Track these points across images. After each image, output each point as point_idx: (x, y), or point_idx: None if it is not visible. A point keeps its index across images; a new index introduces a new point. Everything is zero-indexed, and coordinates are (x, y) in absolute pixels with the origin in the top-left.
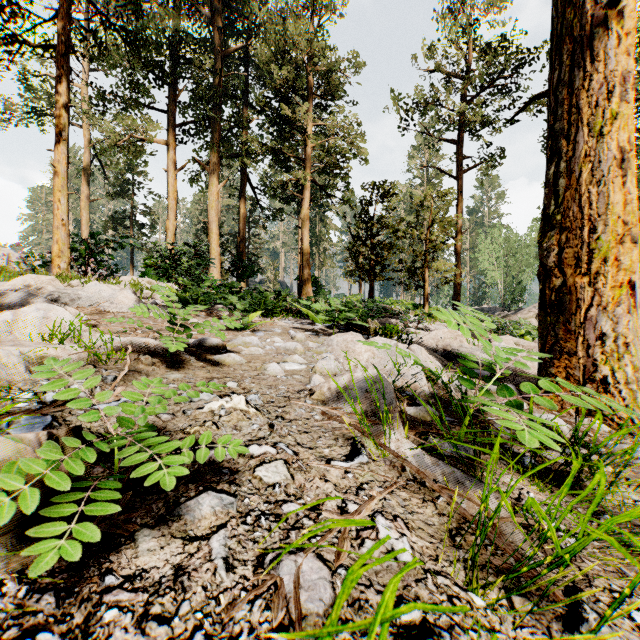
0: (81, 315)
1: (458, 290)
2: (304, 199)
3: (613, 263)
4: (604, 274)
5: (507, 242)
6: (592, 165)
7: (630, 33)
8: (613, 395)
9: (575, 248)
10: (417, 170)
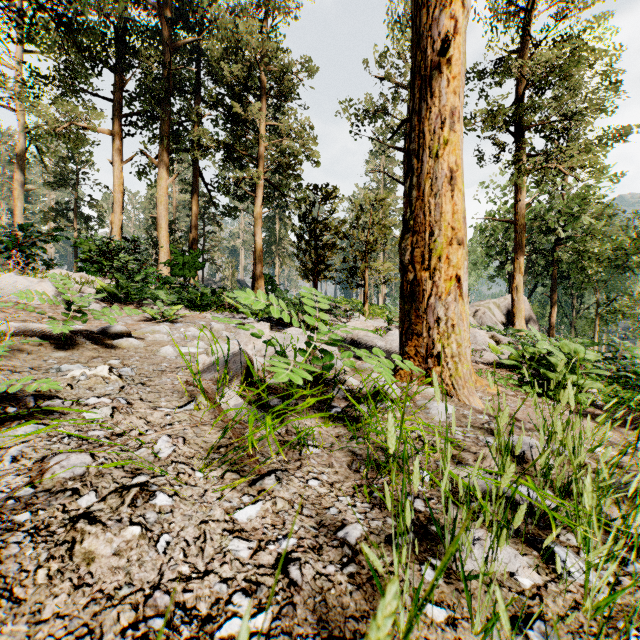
0: None
1: None
2: (257, 198)
3: (446, 261)
4: (440, 269)
5: None
6: (432, 181)
7: (457, 77)
8: (444, 367)
9: (422, 248)
10: (374, 174)
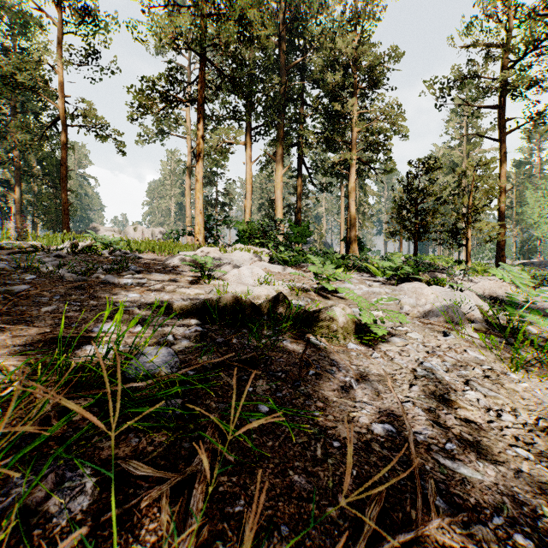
0: None
1: (502, 245)
2: (351, 175)
3: None
4: None
5: None
6: None
7: None
8: None
9: None
10: (455, 132)
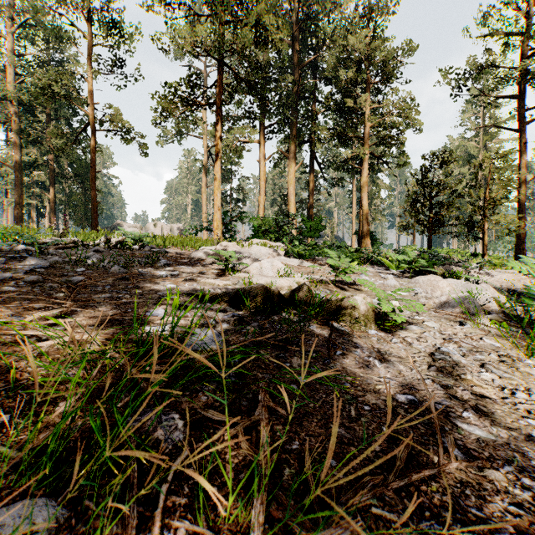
0: None
1: (521, 238)
2: (363, 169)
3: None
4: None
5: None
6: None
7: None
8: None
9: None
10: (471, 123)
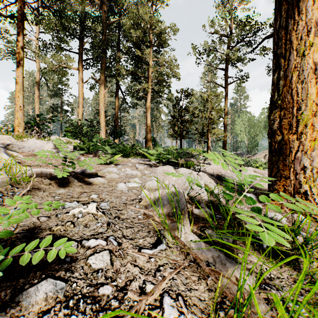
0: (20, 156)
1: (225, 144)
2: (148, 98)
3: (310, 127)
4: (305, 133)
5: (249, 120)
6: (298, 72)
7: None
8: (310, 201)
9: (289, 119)
10: (205, 84)
